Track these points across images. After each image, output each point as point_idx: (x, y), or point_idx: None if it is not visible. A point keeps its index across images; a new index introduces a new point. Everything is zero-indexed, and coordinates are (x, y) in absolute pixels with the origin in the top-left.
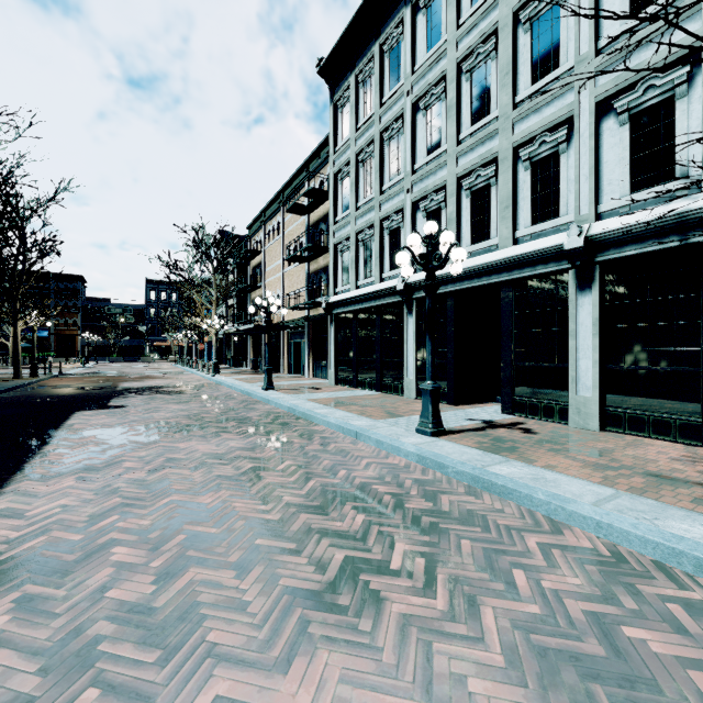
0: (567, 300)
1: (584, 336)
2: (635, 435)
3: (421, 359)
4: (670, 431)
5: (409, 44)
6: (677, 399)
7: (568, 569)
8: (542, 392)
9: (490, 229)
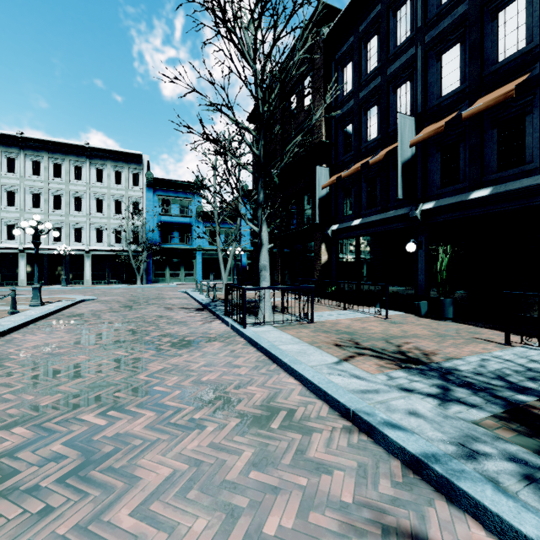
0: (84, 260)
1: (88, 267)
2: (97, 285)
3: (30, 273)
4: (103, 283)
5: (23, 166)
6: (104, 278)
7: (104, 289)
8: (78, 279)
9: (61, 239)
